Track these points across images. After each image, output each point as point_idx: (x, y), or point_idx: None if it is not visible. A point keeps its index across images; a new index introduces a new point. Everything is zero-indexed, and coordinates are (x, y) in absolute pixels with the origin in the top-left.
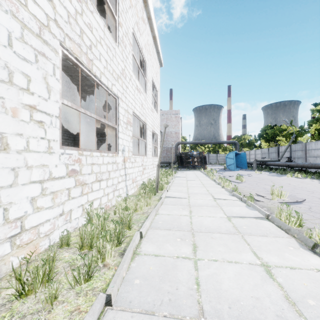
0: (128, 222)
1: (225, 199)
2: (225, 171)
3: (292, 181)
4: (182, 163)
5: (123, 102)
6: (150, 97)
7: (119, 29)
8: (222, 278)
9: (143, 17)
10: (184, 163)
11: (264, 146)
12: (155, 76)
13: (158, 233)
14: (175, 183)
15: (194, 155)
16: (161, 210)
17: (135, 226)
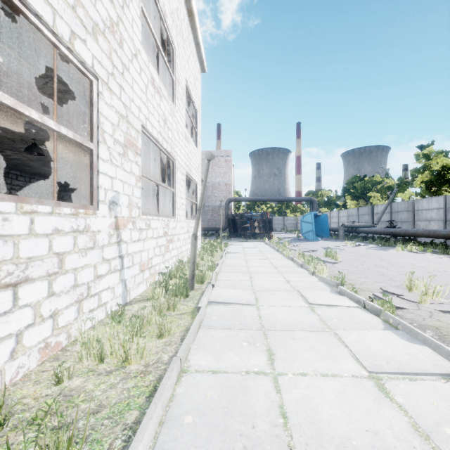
0: None
1: (331, 304)
2: (300, 241)
3: (412, 259)
4: (236, 229)
5: (113, 94)
6: (182, 113)
7: None
8: None
9: None
10: (239, 230)
11: (350, 206)
12: (192, 82)
13: None
14: (227, 266)
15: (254, 218)
16: (196, 351)
17: None
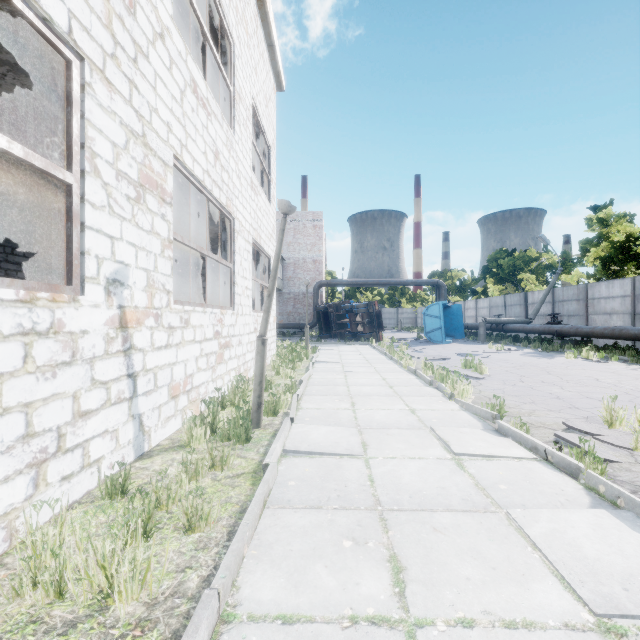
0: None
1: (490, 455)
2: (422, 344)
3: (593, 371)
4: (329, 327)
5: (114, 92)
6: (246, 147)
7: None
8: None
9: None
10: (334, 328)
11: (493, 293)
12: (262, 102)
13: None
14: (316, 384)
15: (355, 310)
16: (253, 563)
17: None
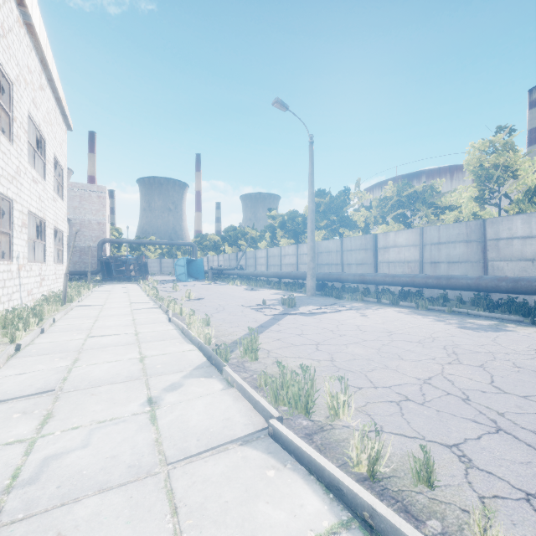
0: (40, 316)
1: (141, 302)
2: (173, 282)
3: (225, 288)
4: (111, 273)
5: (18, 203)
6: (51, 182)
7: (14, 125)
8: (108, 324)
9: (42, 83)
10: (114, 273)
11: (228, 251)
12: (59, 149)
13: (69, 320)
14: (92, 297)
15: (129, 261)
16: (71, 313)
17: (46, 320)
